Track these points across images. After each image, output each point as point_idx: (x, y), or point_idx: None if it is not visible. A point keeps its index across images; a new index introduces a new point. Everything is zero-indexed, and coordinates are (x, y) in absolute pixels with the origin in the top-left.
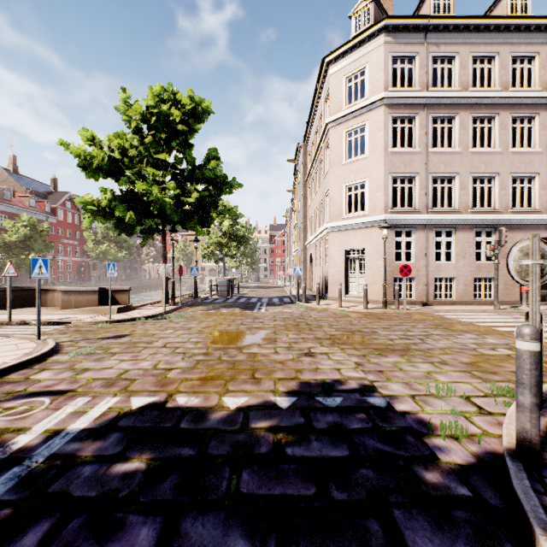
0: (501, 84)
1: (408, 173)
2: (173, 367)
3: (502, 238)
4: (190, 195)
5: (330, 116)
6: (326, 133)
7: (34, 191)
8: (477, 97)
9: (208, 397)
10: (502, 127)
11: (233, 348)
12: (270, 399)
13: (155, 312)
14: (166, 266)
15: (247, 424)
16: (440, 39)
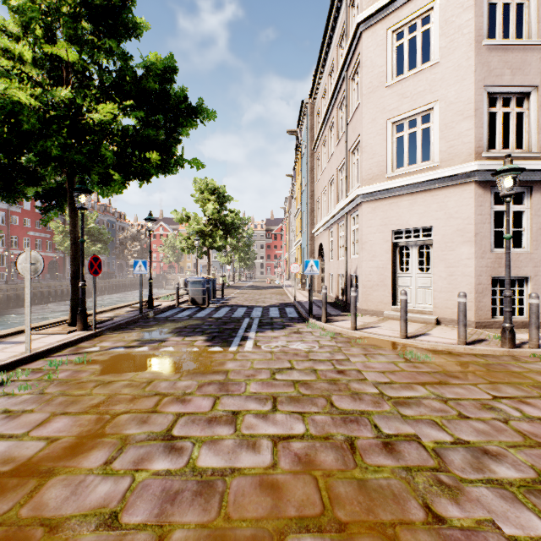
0: None
1: (517, 87)
2: None
3: None
4: (95, 106)
5: (363, 12)
6: (354, 46)
7: None
8: None
9: None
10: None
11: None
12: None
13: None
14: (32, 254)
15: None
16: None
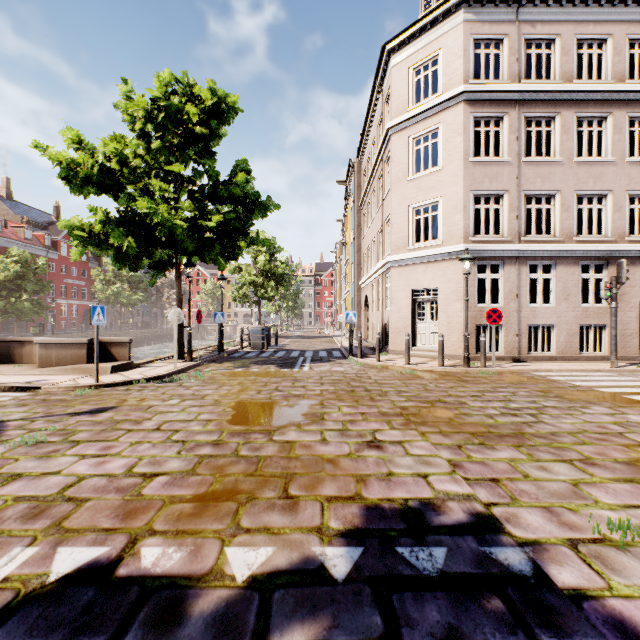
0: (615, 74)
1: (494, 191)
2: (159, 470)
3: (622, 273)
4: (210, 217)
5: (392, 119)
6: (386, 142)
7: (32, 220)
8: (584, 92)
9: (201, 545)
10: (617, 131)
11: (260, 432)
12: (313, 553)
13: (162, 371)
14: (177, 310)
15: (264, 635)
16: (536, 16)
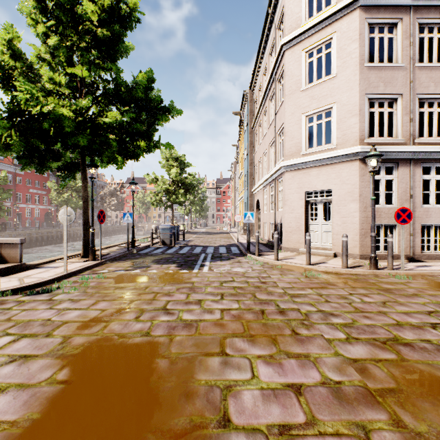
0: None
1: (388, 95)
2: None
3: None
4: (106, 113)
5: (285, 37)
6: (279, 59)
7: None
8: None
9: None
10: None
11: None
12: None
13: (48, 276)
14: (68, 209)
15: None
16: None
